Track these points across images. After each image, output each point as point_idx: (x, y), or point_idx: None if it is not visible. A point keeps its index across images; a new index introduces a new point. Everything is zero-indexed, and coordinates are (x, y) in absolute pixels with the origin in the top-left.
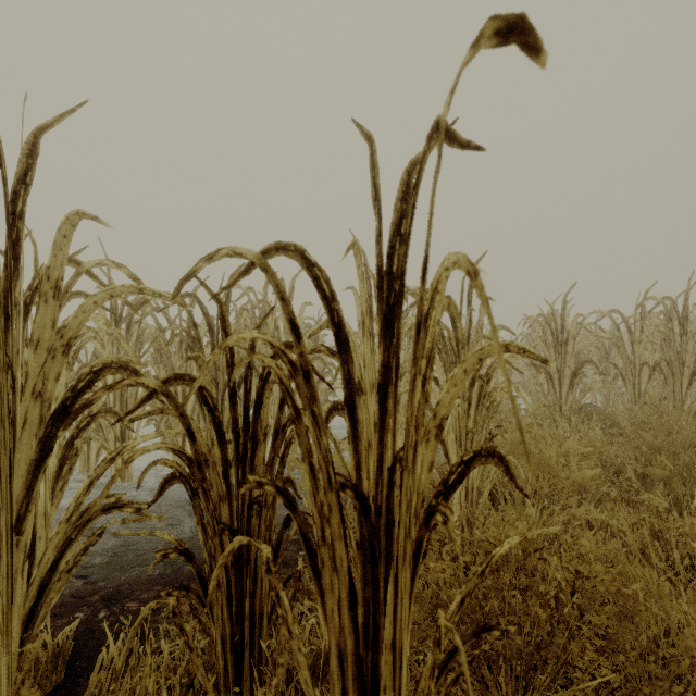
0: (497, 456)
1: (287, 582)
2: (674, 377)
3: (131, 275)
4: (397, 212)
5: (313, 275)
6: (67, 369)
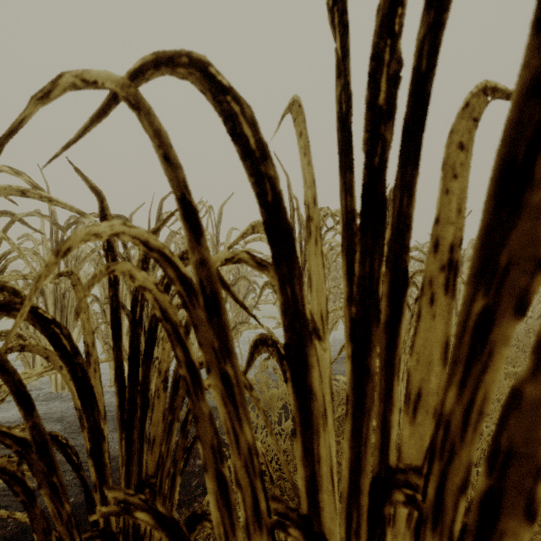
0: None
1: None
2: None
3: (31, 183)
4: None
5: (225, 110)
6: None
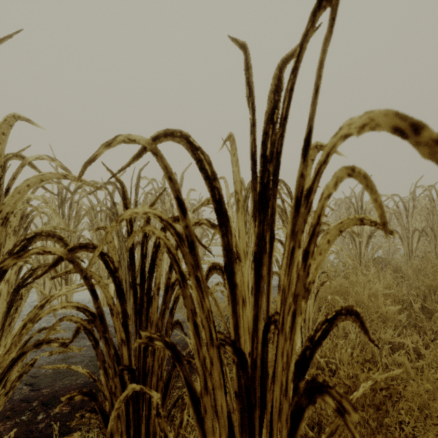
0: (354, 313)
1: (176, 402)
2: (436, 239)
3: (62, 166)
4: (270, 103)
5: (197, 158)
6: (14, 235)
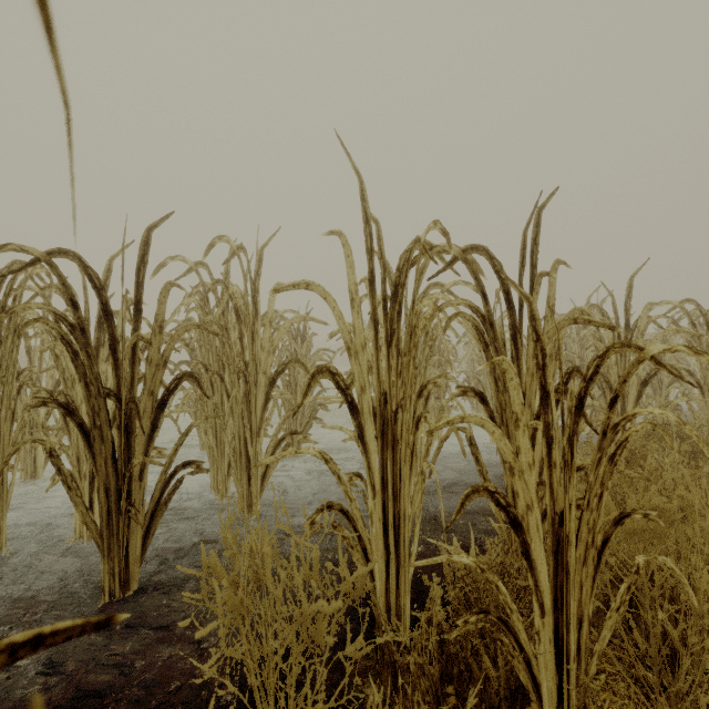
0: None
1: None
2: None
3: None
4: None
5: None
6: None
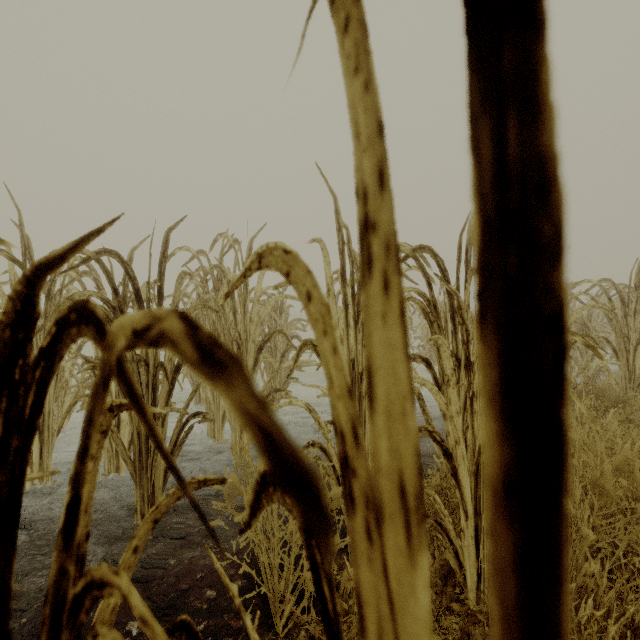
0: None
1: None
2: None
3: None
4: None
5: None
6: None
